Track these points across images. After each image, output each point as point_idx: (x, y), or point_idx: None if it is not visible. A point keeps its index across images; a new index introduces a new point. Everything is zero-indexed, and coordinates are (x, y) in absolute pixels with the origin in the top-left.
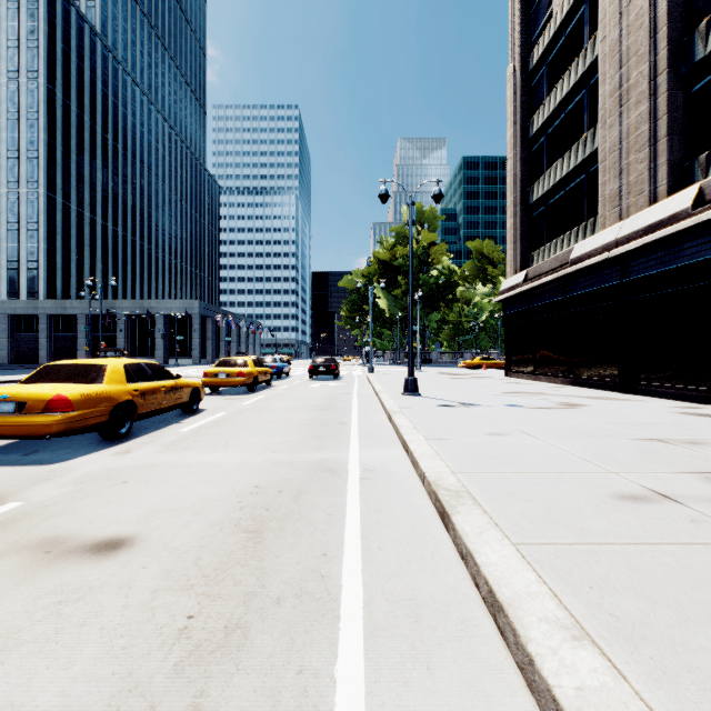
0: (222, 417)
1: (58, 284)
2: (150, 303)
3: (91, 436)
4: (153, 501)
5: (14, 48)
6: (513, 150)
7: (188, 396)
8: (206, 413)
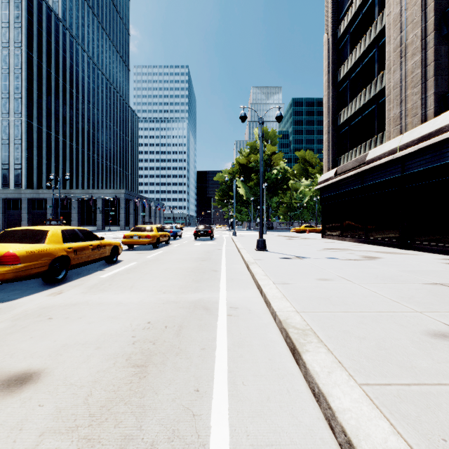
0: (133, 266)
1: (34, 179)
2: (93, 191)
3: (38, 280)
4: (67, 336)
5: (6, 27)
6: (327, 90)
7: (109, 251)
8: (122, 263)
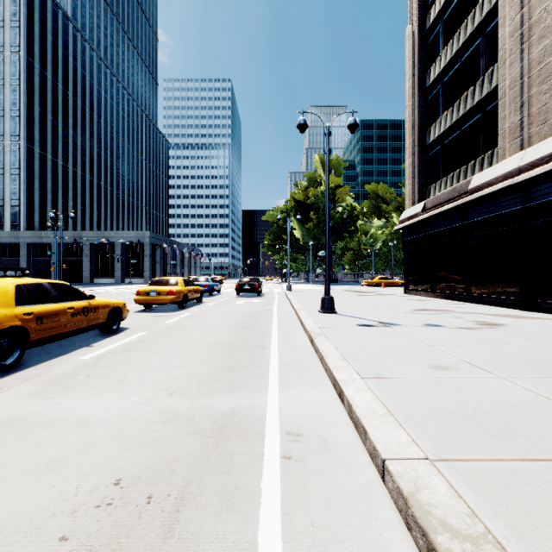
0: (139, 338)
1: (36, 219)
2: (110, 234)
3: None
4: None
5: (0, 27)
6: (412, 99)
7: (105, 316)
8: (125, 333)
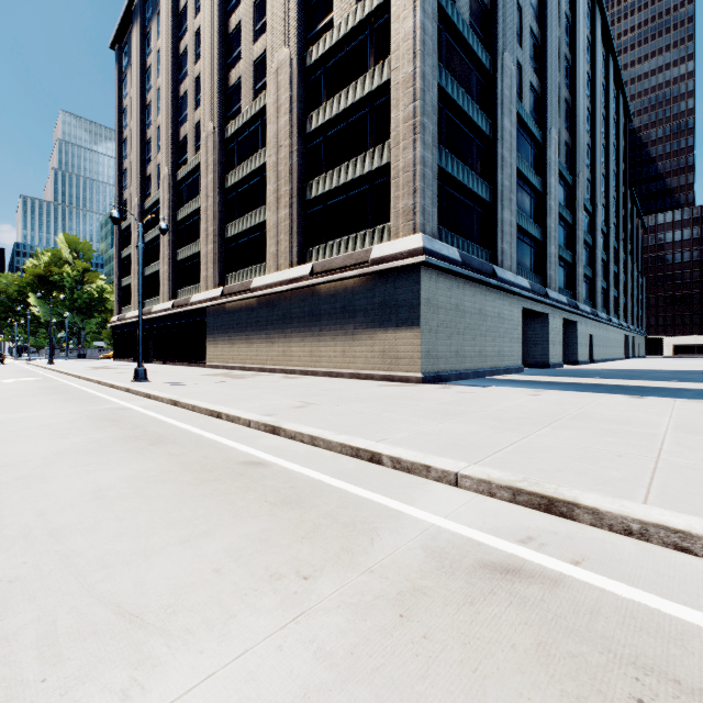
0: None
1: None
2: None
3: None
4: None
5: None
6: (116, 260)
7: None
8: None
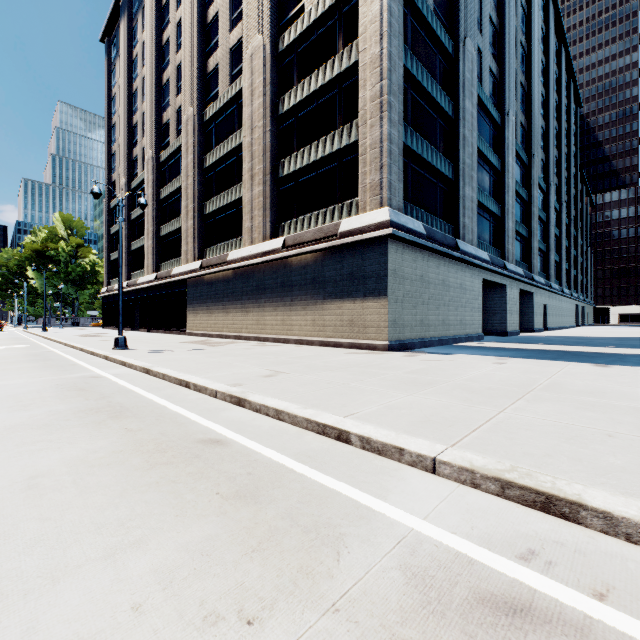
0: None
1: None
2: None
3: None
4: None
5: None
6: (105, 236)
7: None
8: None
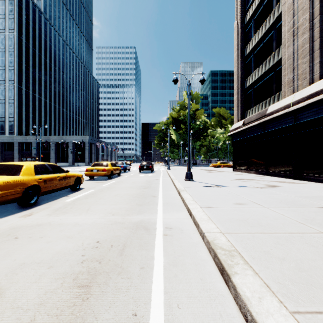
0: (91, 192)
1: (23, 128)
2: (66, 137)
3: (15, 204)
4: (26, 255)
5: (3, 18)
6: (237, 62)
7: (73, 181)
8: (83, 190)
